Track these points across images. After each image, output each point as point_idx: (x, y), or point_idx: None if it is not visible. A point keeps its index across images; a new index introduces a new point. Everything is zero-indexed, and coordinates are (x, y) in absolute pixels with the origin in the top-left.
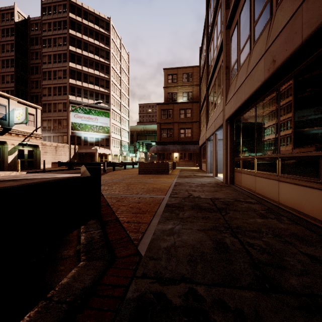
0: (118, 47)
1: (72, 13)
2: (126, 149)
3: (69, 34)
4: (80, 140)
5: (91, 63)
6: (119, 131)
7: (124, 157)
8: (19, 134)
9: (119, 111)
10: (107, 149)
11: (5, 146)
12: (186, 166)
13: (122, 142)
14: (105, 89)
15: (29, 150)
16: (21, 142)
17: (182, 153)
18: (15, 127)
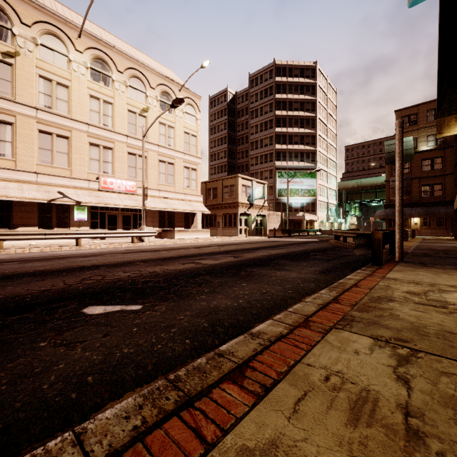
0: (324, 90)
1: (278, 76)
2: (332, 213)
3: (275, 99)
4: (285, 207)
5: (296, 122)
6: (325, 192)
7: (331, 224)
8: (257, 207)
9: (325, 168)
10: (313, 215)
11: (250, 217)
12: (433, 235)
13: (328, 205)
14: (310, 146)
15: (260, 219)
16: (257, 213)
17: (426, 218)
18: (255, 202)
